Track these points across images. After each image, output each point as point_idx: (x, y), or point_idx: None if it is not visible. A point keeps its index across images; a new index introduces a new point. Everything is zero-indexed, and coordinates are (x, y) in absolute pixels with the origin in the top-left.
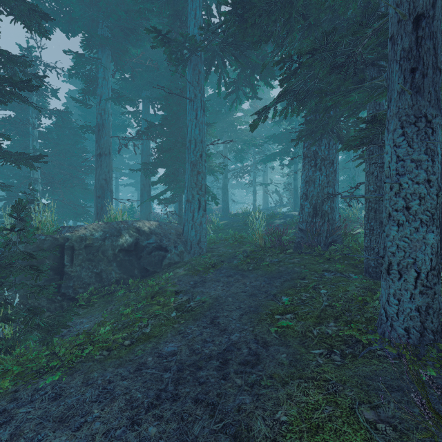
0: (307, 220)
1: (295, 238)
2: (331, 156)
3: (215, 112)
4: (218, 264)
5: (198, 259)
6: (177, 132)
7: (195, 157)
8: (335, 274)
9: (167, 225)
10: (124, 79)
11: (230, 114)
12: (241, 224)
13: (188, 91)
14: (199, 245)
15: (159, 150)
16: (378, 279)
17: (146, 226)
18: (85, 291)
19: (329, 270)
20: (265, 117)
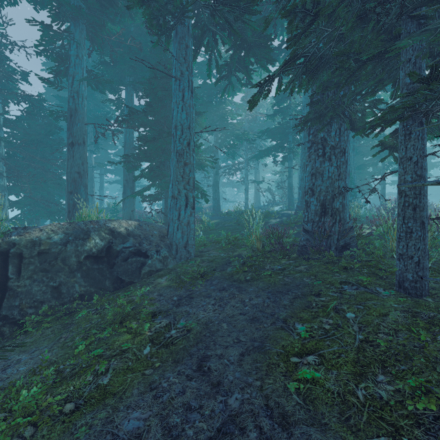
0: (314, 220)
1: (296, 240)
2: (343, 144)
3: (205, 103)
4: (209, 274)
5: (184, 266)
6: (162, 122)
7: (182, 145)
8: (358, 288)
9: (149, 225)
10: (104, 63)
11: (221, 107)
12: (233, 224)
13: (173, 69)
14: (186, 249)
15: (141, 139)
16: (418, 297)
17: (123, 227)
18: (37, 311)
19: (348, 282)
20: (267, 92)
